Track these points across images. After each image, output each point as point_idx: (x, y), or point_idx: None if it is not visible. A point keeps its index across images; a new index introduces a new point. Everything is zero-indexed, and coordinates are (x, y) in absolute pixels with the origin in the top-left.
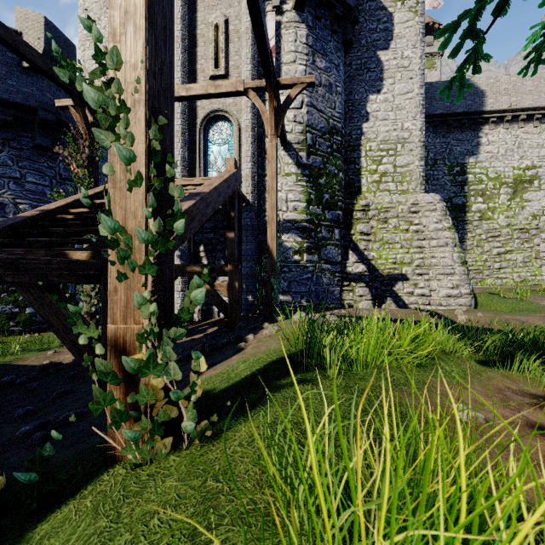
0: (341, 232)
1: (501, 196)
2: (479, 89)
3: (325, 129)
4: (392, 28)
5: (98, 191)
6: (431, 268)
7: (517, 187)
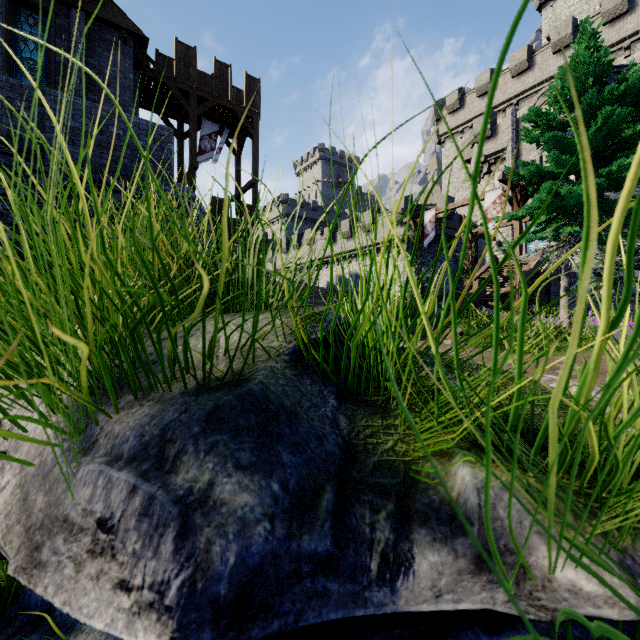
0: None
1: None
2: None
3: None
4: None
5: (481, 272)
6: None
7: None
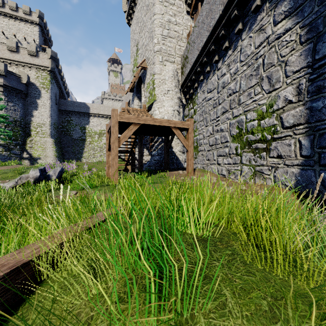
0: (20, 147)
1: (96, 137)
2: (88, 106)
3: (13, 120)
4: (41, 94)
5: None
6: (47, 156)
7: (100, 135)
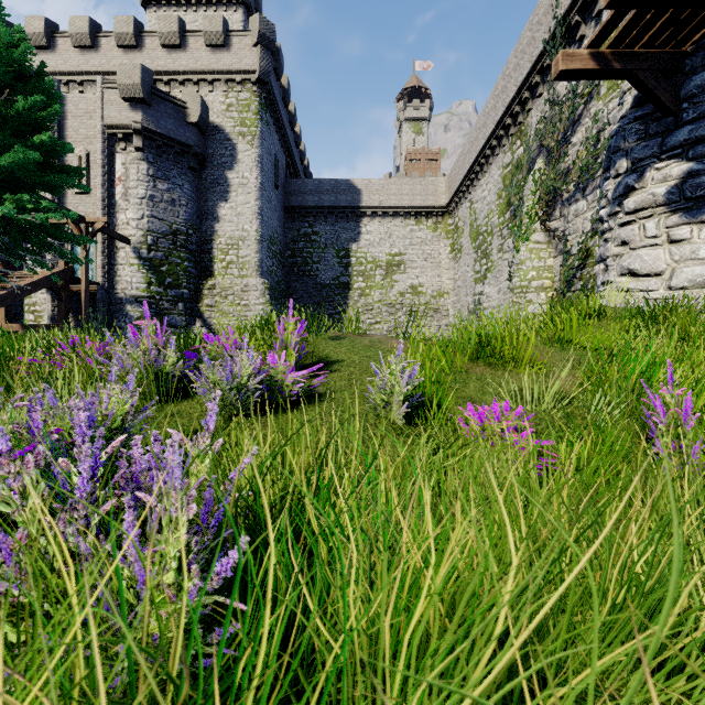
0: (186, 305)
1: (377, 276)
2: (357, 188)
3: (168, 232)
4: (236, 155)
5: None
6: None
7: (388, 270)
